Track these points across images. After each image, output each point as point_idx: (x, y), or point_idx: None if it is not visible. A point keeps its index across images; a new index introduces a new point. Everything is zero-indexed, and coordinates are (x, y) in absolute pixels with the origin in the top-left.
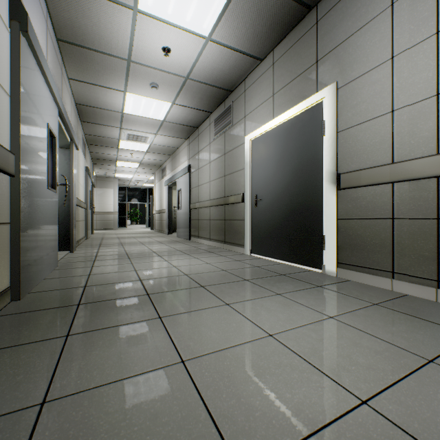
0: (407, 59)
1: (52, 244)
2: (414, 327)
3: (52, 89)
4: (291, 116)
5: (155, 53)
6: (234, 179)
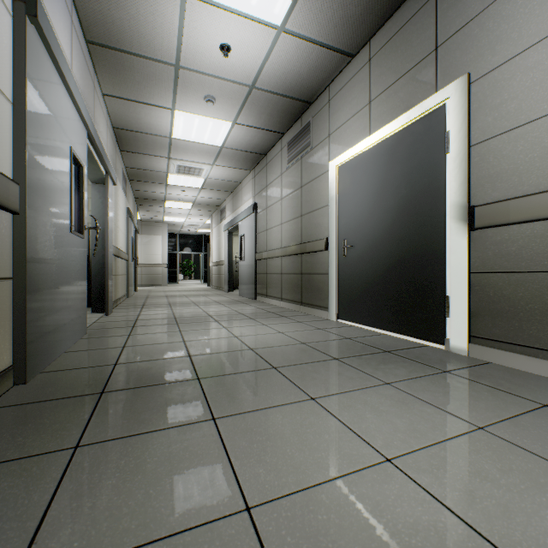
0: None
1: (78, 305)
2: None
3: (76, 102)
4: (396, 129)
5: (211, 54)
6: (315, 219)
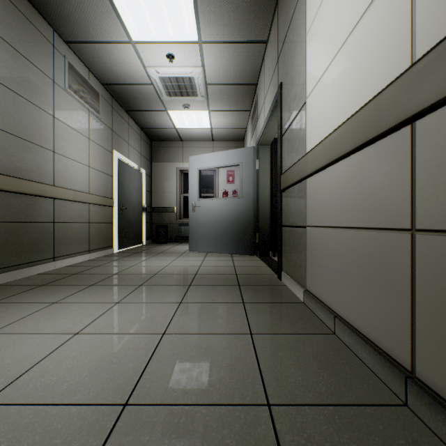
0: None
1: None
2: None
3: None
4: None
5: None
6: None
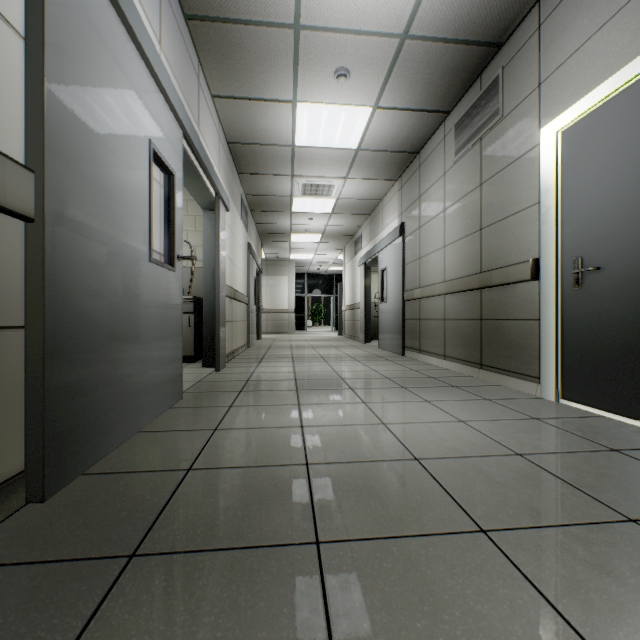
0: None
1: (164, 363)
2: None
3: (157, 76)
4: None
5: None
6: (507, 231)
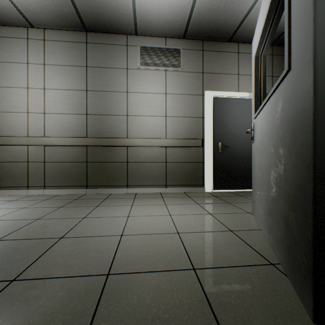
0: (34, 92)
1: None
2: (26, 202)
3: None
4: None
5: None
6: None
